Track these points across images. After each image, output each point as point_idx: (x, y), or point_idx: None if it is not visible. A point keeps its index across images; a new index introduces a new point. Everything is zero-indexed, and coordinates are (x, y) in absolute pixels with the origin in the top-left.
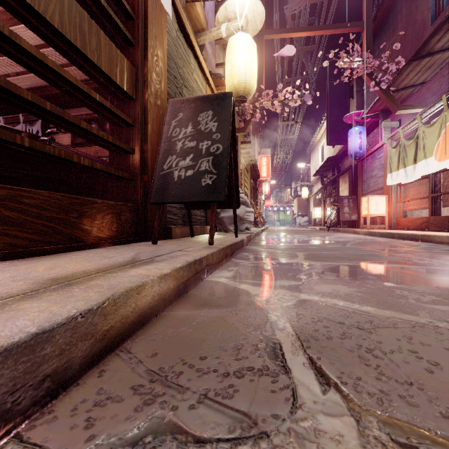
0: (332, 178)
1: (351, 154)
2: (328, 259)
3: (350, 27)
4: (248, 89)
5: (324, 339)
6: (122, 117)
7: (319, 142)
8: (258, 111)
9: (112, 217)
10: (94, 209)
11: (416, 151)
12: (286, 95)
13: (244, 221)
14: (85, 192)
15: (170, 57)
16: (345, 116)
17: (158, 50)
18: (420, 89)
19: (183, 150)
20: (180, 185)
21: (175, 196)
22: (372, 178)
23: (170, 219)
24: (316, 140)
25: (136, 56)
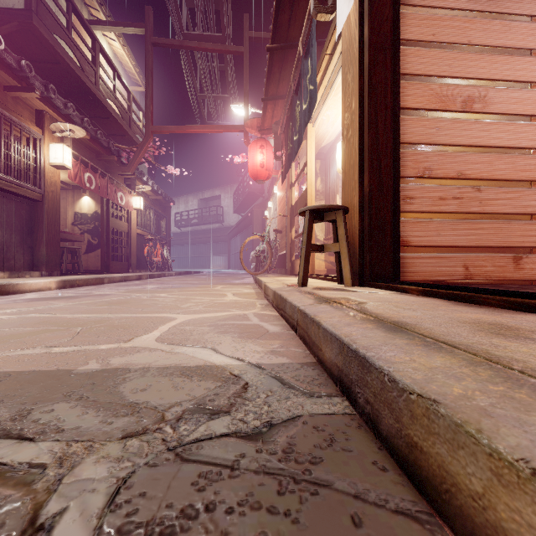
0: None
1: None
2: None
3: None
4: None
5: None
6: None
7: None
8: None
9: None
10: None
11: None
12: None
13: None
14: None
15: None
16: None
17: None
18: None
19: None
20: None
21: None
22: None
23: None
24: None
25: None
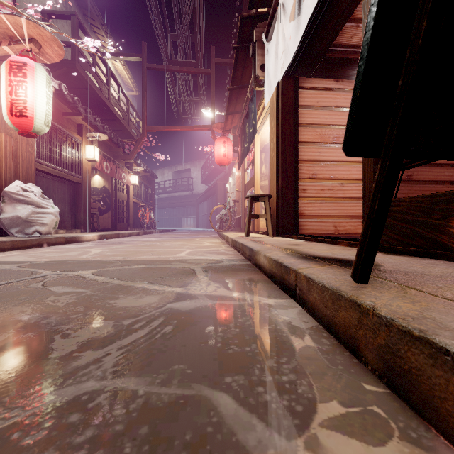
0: None
1: None
2: None
3: None
4: None
5: (186, 274)
6: None
7: None
8: None
9: None
10: None
11: None
12: None
13: None
14: None
15: None
16: None
17: None
18: None
19: None
20: None
21: None
22: None
23: None
24: None
25: None
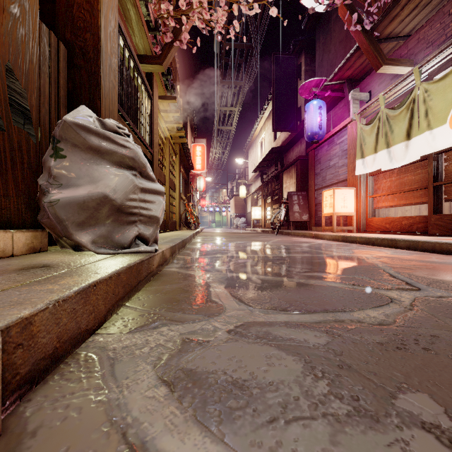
0: (273, 175)
1: (309, 135)
2: None
3: None
4: None
5: None
6: None
7: (258, 136)
8: (184, 20)
9: None
10: None
11: (410, 122)
12: None
13: (131, 216)
14: None
15: None
16: (302, 84)
17: None
18: (405, 43)
19: None
20: None
21: None
22: (330, 169)
23: None
24: (255, 135)
25: None
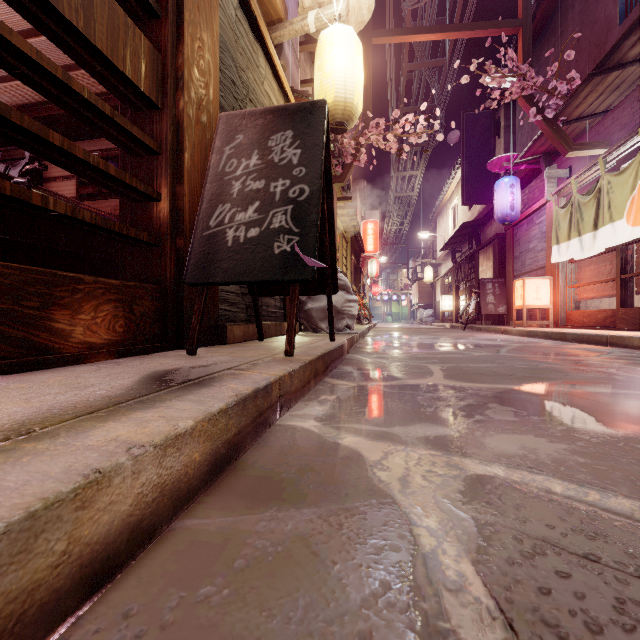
0: (468, 253)
1: (499, 217)
2: (484, 377)
3: (499, 26)
4: (350, 111)
5: (583, 635)
6: (136, 135)
7: (449, 201)
8: (363, 150)
9: (116, 307)
10: (77, 293)
11: (597, 212)
12: (406, 125)
13: (343, 315)
14: (90, 269)
15: (224, 48)
16: (490, 161)
17: (202, 32)
18: (602, 120)
19: (243, 195)
20: (237, 253)
21: (228, 271)
22: (529, 252)
23: (225, 311)
24: (445, 199)
25: (163, 35)
